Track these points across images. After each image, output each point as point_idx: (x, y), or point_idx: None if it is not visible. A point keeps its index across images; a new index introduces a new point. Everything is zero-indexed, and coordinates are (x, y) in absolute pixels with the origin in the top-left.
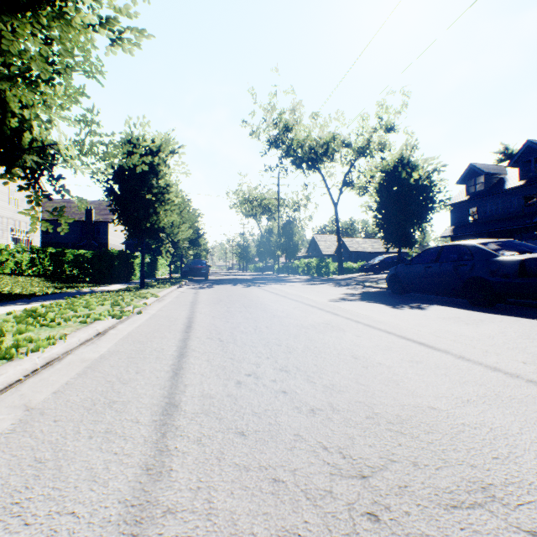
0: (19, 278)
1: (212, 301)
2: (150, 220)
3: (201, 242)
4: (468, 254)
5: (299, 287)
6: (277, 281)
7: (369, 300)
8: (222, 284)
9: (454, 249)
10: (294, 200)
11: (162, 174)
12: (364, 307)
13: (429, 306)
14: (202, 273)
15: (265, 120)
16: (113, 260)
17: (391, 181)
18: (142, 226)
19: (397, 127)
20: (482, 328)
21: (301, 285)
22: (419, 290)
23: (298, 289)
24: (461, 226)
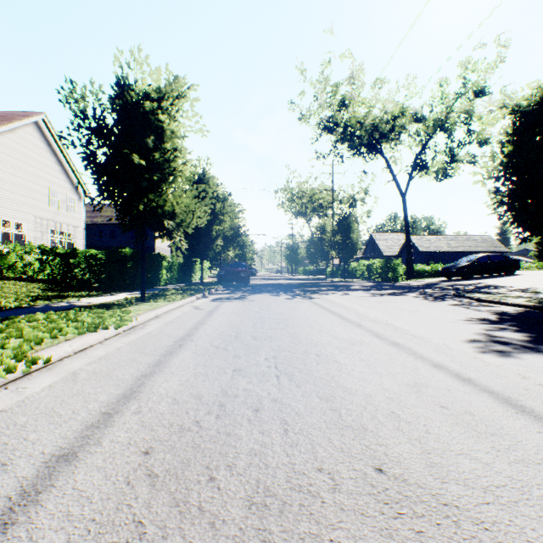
0: (14, 283)
1: (218, 338)
2: (145, 199)
3: (247, 244)
4: None
5: (370, 300)
6: (333, 288)
7: None
8: (261, 292)
9: None
10: (350, 194)
11: (168, 134)
12: None
13: None
14: (240, 277)
15: (316, 98)
16: (126, 262)
17: (536, 124)
18: (132, 209)
19: (489, 89)
20: None
21: (372, 297)
22: None
23: (372, 304)
24: None
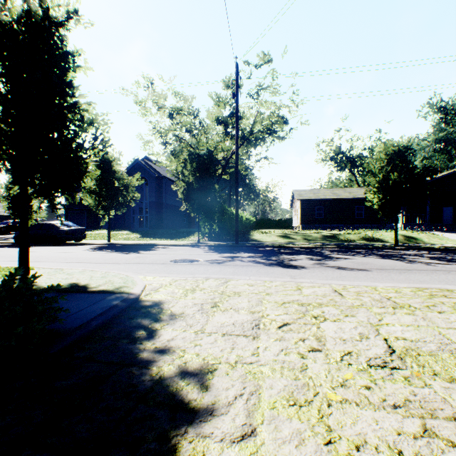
0: None
1: None
2: None
3: None
4: (52, 227)
5: None
6: None
7: (5, 247)
8: None
9: (47, 225)
10: None
11: None
12: (4, 249)
13: (35, 247)
14: None
15: None
16: None
17: None
18: None
19: None
20: (47, 249)
21: None
22: (33, 242)
23: None
24: (73, 203)
